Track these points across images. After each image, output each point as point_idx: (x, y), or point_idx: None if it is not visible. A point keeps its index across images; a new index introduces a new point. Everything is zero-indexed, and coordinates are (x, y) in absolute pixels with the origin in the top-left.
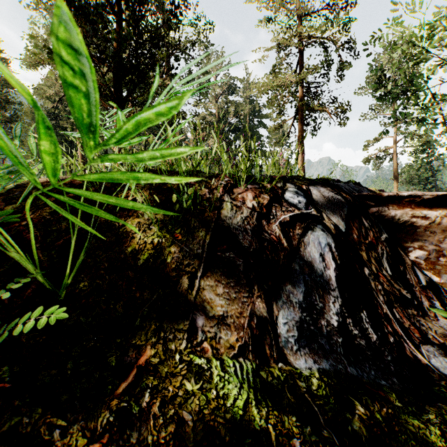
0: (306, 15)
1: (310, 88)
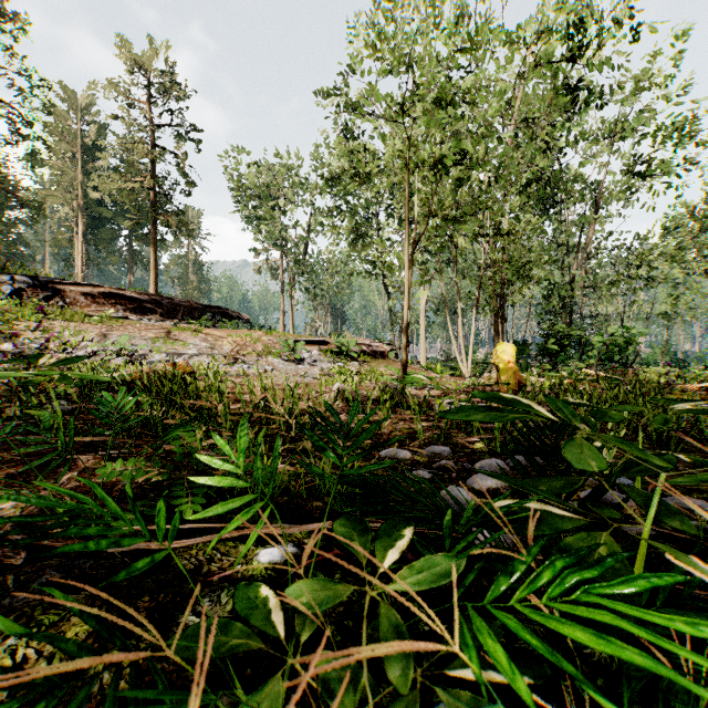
0: (158, 125)
1: (165, 194)
